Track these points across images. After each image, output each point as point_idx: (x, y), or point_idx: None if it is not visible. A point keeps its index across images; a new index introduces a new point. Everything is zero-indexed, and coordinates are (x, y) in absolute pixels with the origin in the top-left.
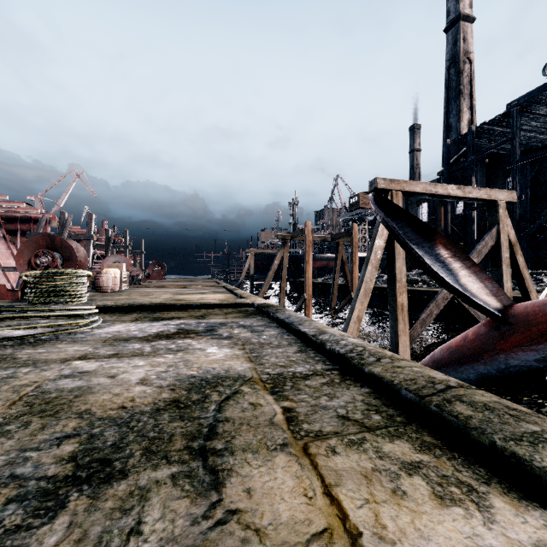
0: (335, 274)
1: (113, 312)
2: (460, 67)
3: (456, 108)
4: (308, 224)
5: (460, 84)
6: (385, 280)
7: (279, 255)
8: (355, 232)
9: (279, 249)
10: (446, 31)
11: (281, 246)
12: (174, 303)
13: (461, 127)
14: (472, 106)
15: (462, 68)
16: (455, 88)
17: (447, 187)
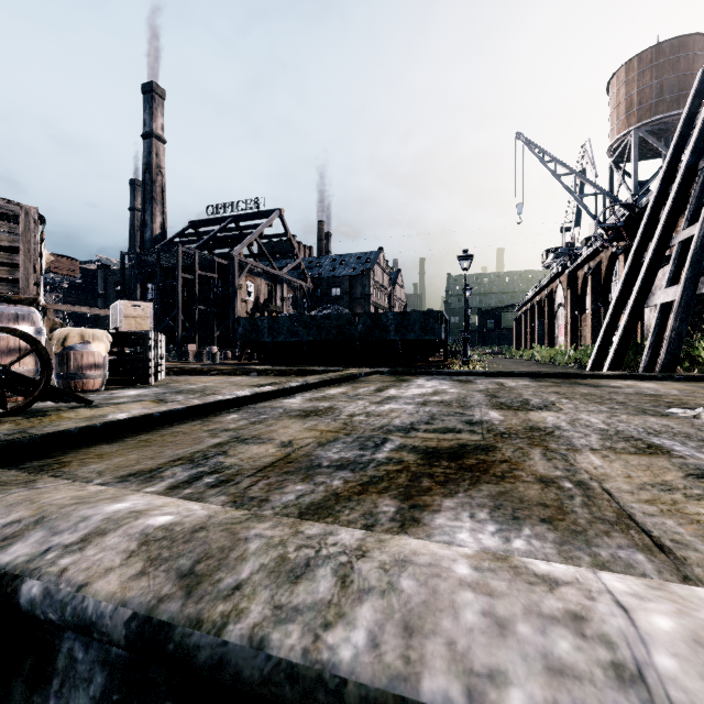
0: None
1: None
2: (153, 177)
3: (151, 210)
4: None
5: (153, 191)
6: None
7: None
8: None
9: None
10: (143, 137)
11: None
12: None
13: (155, 228)
14: (164, 213)
15: (156, 179)
16: (150, 192)
17: (81, 308)
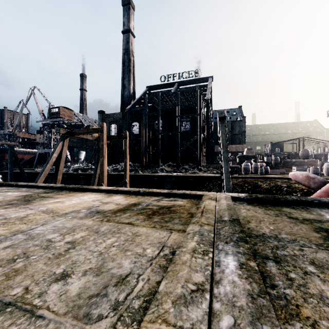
0: (98, 166)
1: (261, 274)
2: (130, 57)
3: (128, 78)
4: (105, 125)
5: (130, 66)
6: (113, 170)
7: (58, 149)
8: (127, 137)
9: (58, 142)
10: (123, 33)
11: (61, 140)
12: (234, 215)
13: (131, 89)
14: (134, 80)
15: (131, 58)
16: (127, 66)
17: None
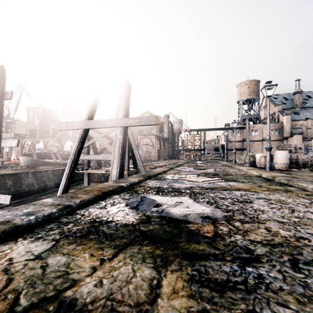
0: None
1: None
2: None
3: None
4: None
5: None
6: None
7: None
8: None
9: None
10: None
11: None
12: None
13: None
14: None
15: None
16: None
17: None
